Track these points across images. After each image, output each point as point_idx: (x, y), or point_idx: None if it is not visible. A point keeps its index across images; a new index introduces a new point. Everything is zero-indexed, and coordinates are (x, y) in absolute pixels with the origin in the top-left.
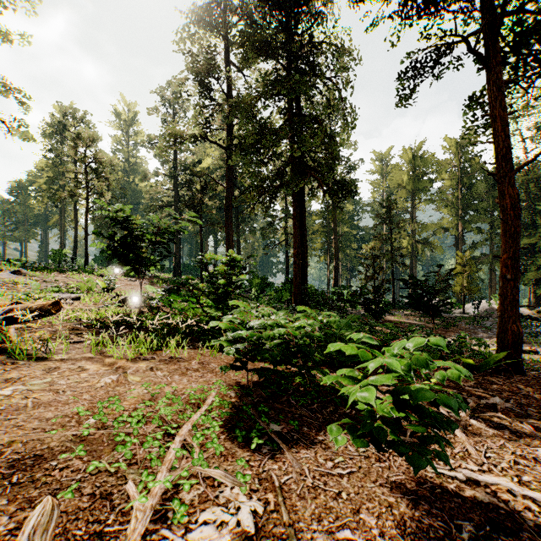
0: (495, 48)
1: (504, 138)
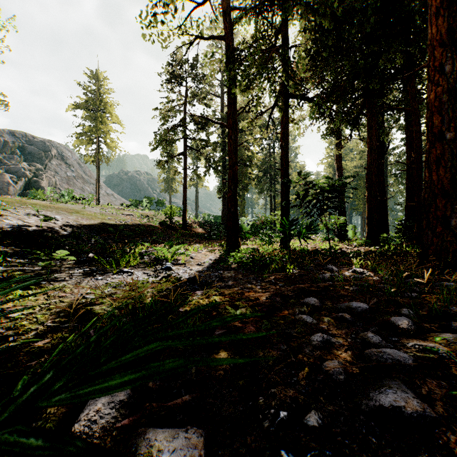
0: None
1: None
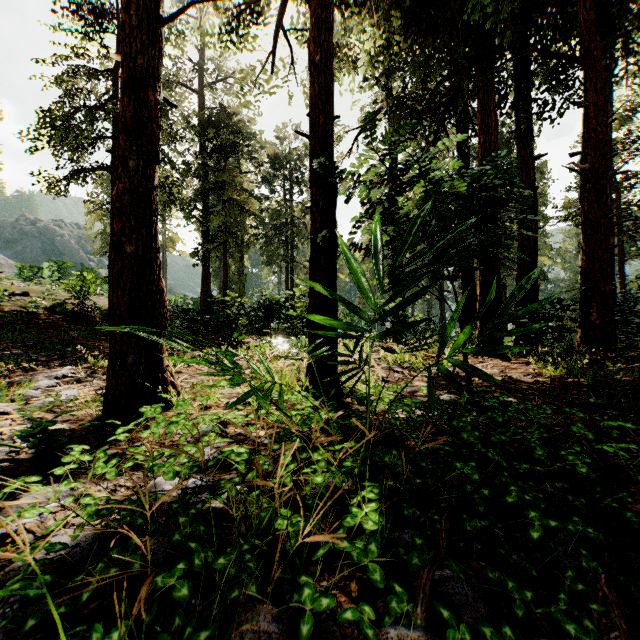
0: (619, 249)
1: (621, 286)
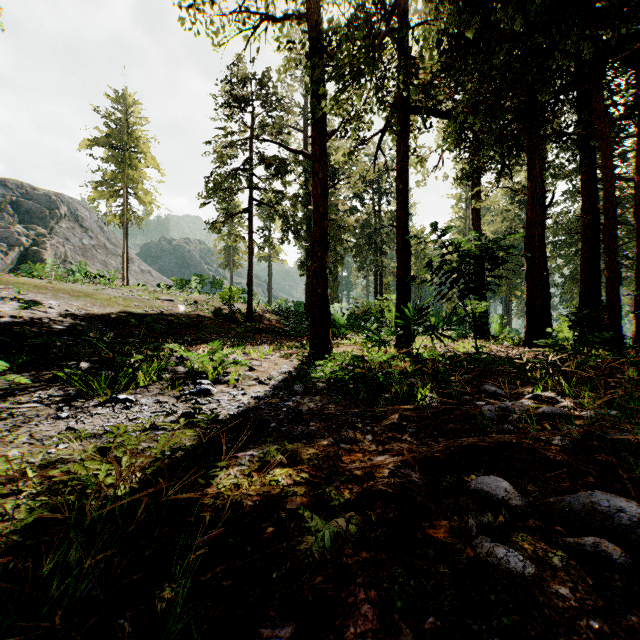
0: None
1: None
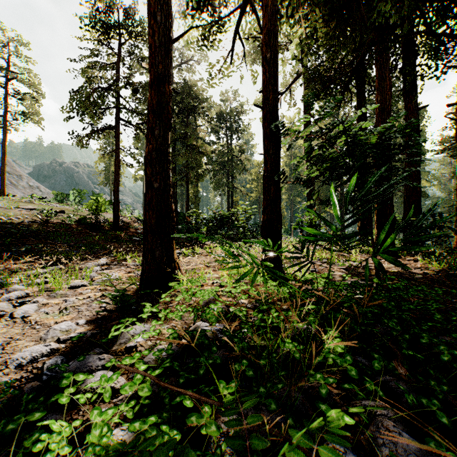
0: None
1: None
